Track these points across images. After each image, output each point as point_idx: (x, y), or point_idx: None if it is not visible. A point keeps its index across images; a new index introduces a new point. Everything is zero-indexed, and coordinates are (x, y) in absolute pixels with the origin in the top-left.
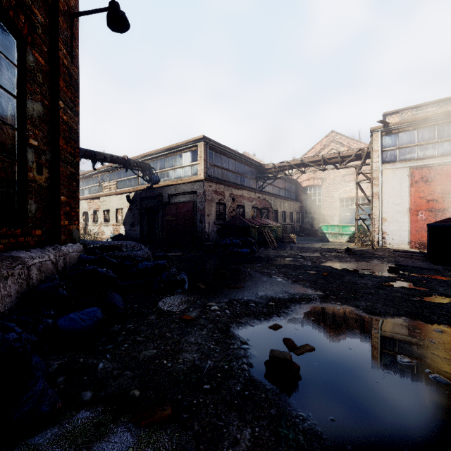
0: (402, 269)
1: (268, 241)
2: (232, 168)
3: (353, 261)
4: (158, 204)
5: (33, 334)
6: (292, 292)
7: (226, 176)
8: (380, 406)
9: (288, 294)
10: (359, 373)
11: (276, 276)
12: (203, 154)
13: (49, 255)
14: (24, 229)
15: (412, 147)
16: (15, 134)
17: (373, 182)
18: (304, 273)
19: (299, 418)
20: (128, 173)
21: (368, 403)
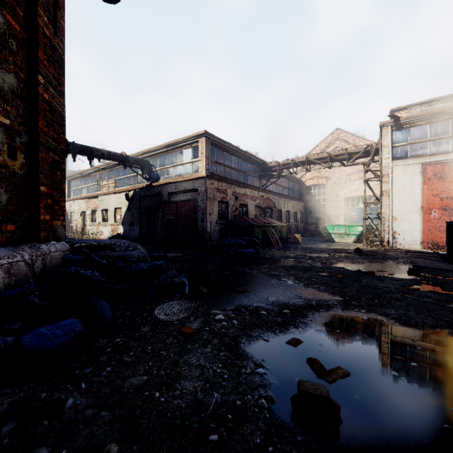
0: (422, 271)
1: (272, 241)
2: (235, 166)
3: (366, 262)
4: (158, 203)
5: None
6: (306, 297)
7: (229, 174)
8: None
9: (303, 300)
10: (418, 413)
11: (286, 279)
12: (204, 150)
13: (23, 254)
14: None
15: (424, 142)
16: None
17: (382, 180)
18: (316, 275)
19: None
20: (127, 171)
21: None
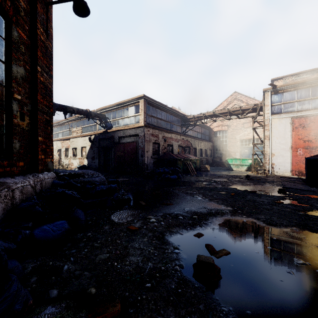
0: (288, 190)
1: (189, 170)
2: (164, 118)
3: (252, 185)
4: (111, 144)
5: (13, 243)
6: (209, 207)
7: (160, 123)
8: (285, 302)
9: (207, 210)
10: (266, 273)
11: (197, 196)
12: (143, 108)
13: (29, 181)
14: (10, 161)
15: (293, 103)
16: (3, 90)
17: (265, 128)
18: (217, 194)
19: (223, 312)
20: (90, 122)
21: (276, 299)
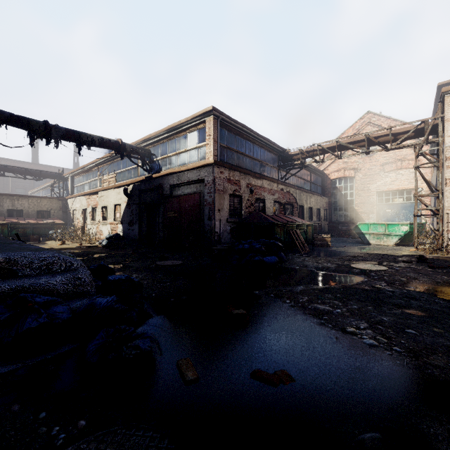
0: None
1: (297, 244)
2: (250, 153)
3: None
4: (159, 198)
5: None
6: None
7: (242, 162)
8: None
9: None
10: None
11: (354, 328)
12: (212, 131)
13: None
14: None
15: None
16: None
17: (445, 164)
18: (408, 319)
19: None
20: (127, 163)
21: None
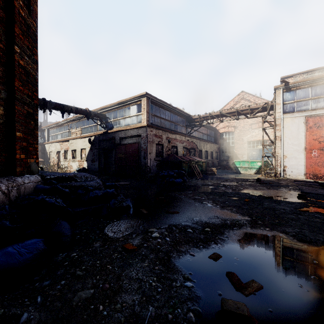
0: (308, 196)
1: (195, 173)
2: (168, 118)
3: (265, 189)
4: (112, 145)
5: None
6: (222, 217)
7: (163, 124)
8: None
9: (220, 220)
10: None
11: (206, 202)
12: (146, 106)
13: (0, 186)
14: None
15: (307, 101)
16: None
17: (276, 128)
18: (229, 199)
19: None
20: (90, 122)
21: None
